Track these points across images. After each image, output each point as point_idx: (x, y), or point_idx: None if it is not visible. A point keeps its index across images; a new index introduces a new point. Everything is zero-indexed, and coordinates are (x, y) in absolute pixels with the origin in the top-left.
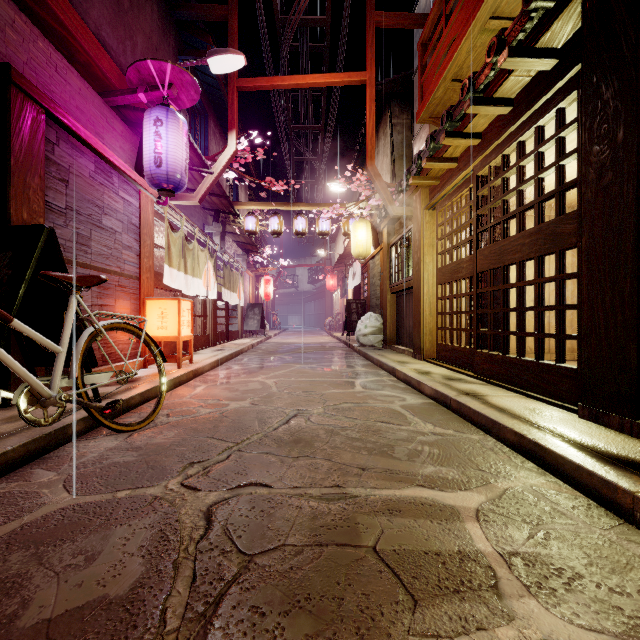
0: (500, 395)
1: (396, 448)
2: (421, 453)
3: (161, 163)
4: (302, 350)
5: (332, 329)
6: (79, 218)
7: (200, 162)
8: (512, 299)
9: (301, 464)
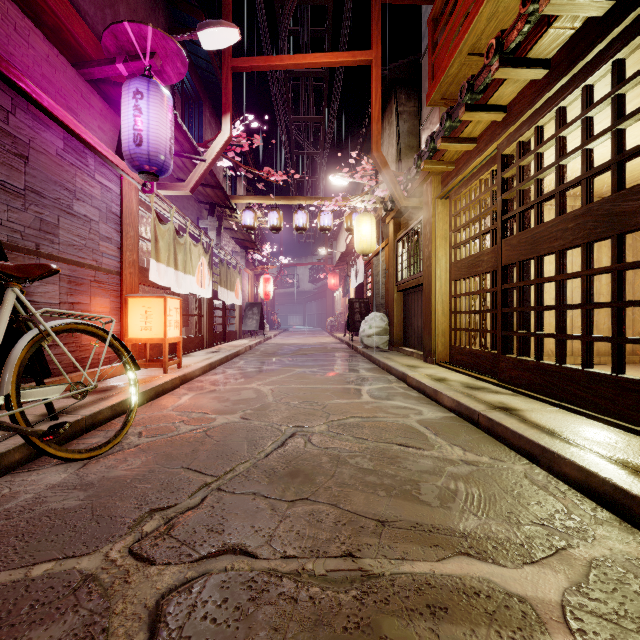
0: (538, 410)
1: (422, 486)
2: (456, 494)
3: (141, 141)
4: (302, 352)
5: (334, 329)
6: (43, 202)
7: (191, 148)
8: (532, 297)
9: (298, 513)
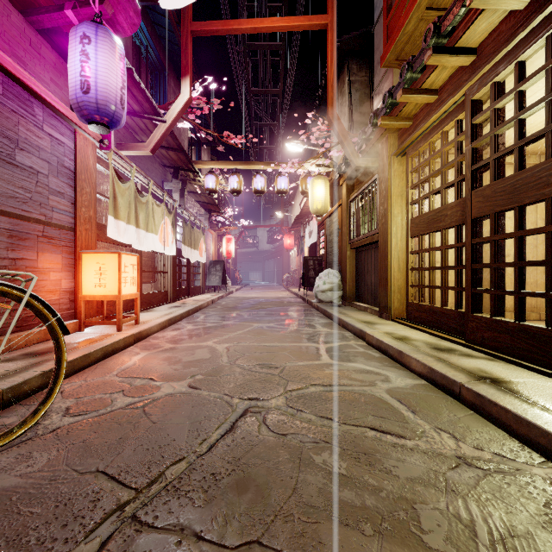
0: (531, 382)
1: (420, 511)
2: (474, 532)
3: (89, 88)
4: (261, 306)
5: (289, 284)
6: None
7: (151, 108)
8: (486, 254)
9: None
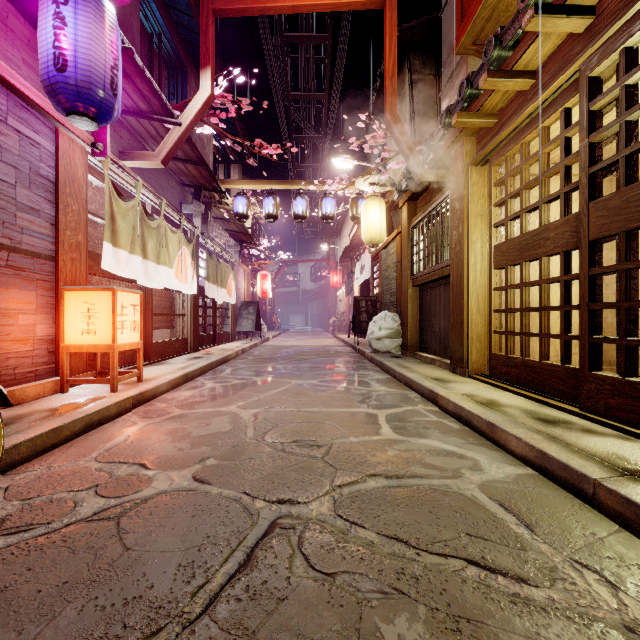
0: None
1: None
2: None
3: (65, 65)
4: (302, 356)
5: (336, 330)
6: None
7: (161, 106)
8: None
9: None
